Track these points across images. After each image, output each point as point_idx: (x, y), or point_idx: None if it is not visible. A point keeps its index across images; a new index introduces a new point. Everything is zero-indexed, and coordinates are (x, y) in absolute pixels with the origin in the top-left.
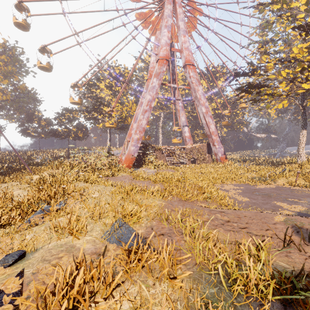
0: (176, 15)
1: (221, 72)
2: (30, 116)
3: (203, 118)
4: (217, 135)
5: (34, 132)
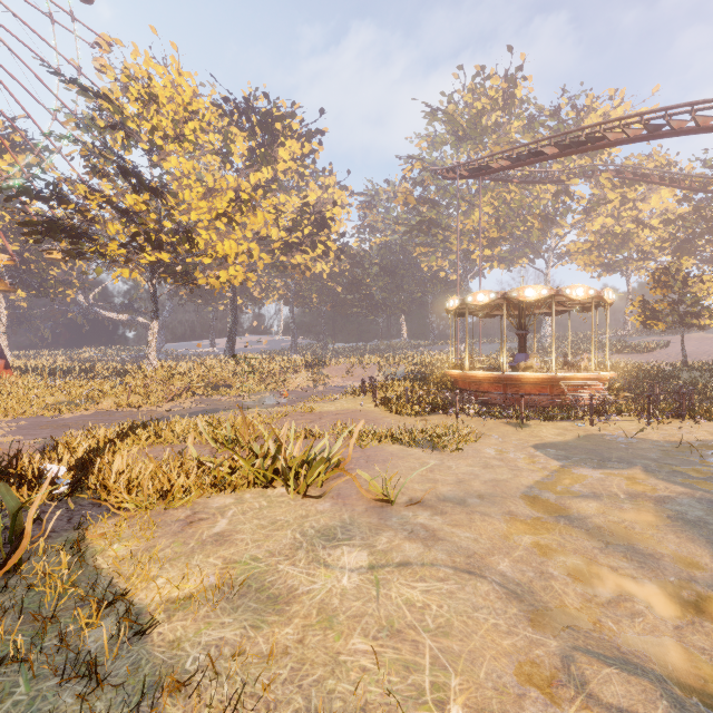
0: None
1: (7, 139)
2: None
3: None
4: None
5: None
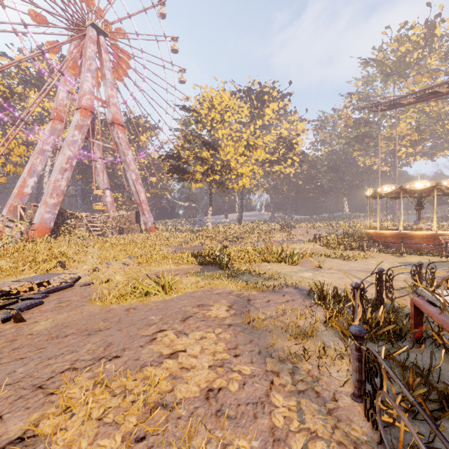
0: (101, 59)
1: (144, 126)
2: None
3: (132, 185)
4: (147, 204)
5: None
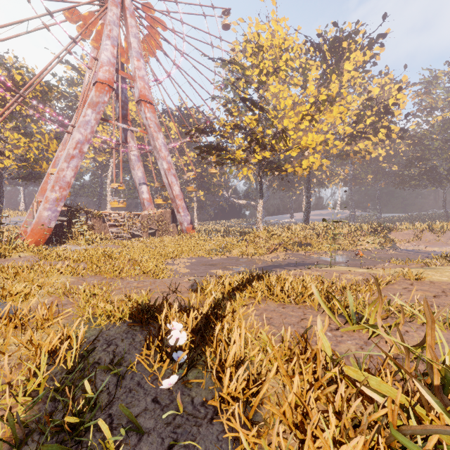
0: (126, 25)
1: (196, 118)
2: None
3: (164, 176)
4: (183, 199)
5: None
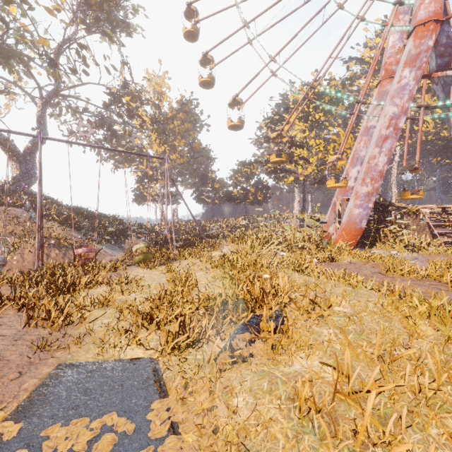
0: None
1: None
2: (204, 179)
3: None
4: None
5: (208, 197)
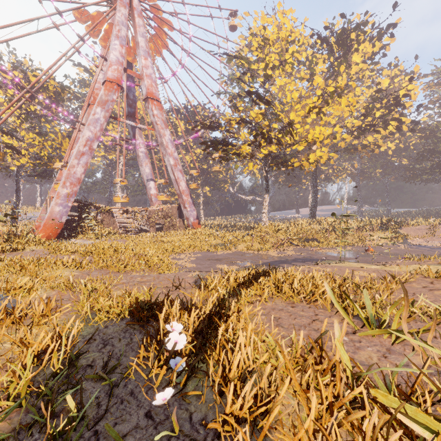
0: (134, 25)
1: (202, 115)
2: None
3: (171, 172)
4: (189, 195)
5: None
